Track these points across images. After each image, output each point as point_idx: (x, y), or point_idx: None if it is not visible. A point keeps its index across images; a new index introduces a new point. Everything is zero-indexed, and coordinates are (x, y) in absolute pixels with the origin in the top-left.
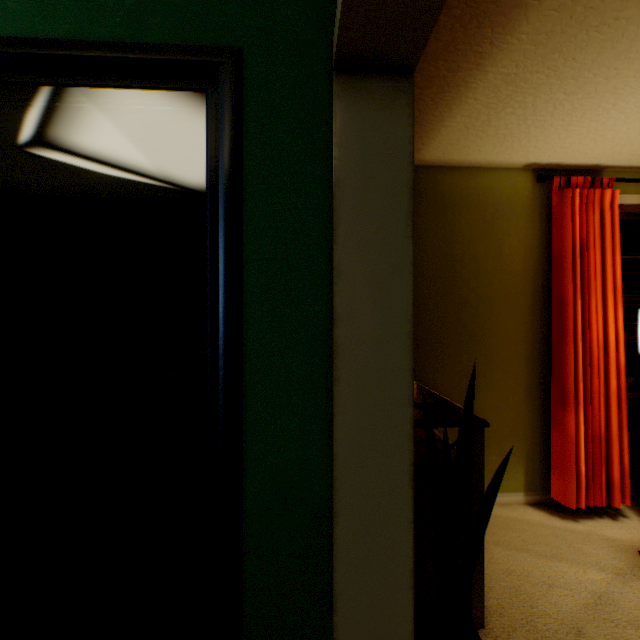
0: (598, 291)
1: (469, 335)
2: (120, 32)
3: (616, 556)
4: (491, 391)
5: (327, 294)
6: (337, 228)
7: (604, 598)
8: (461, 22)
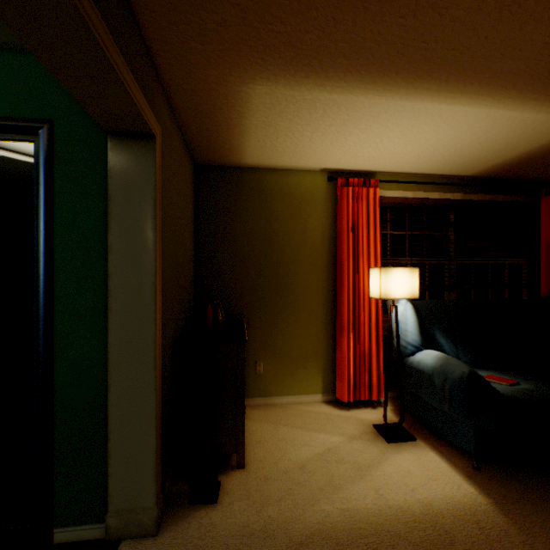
0: (365, 256)
1: (284, 286)
2: None
3: (358, 428)
4: (299, 324)
5: (107, 261)
6: (111, 224)
7: (331, 449)
8: (214, 97)
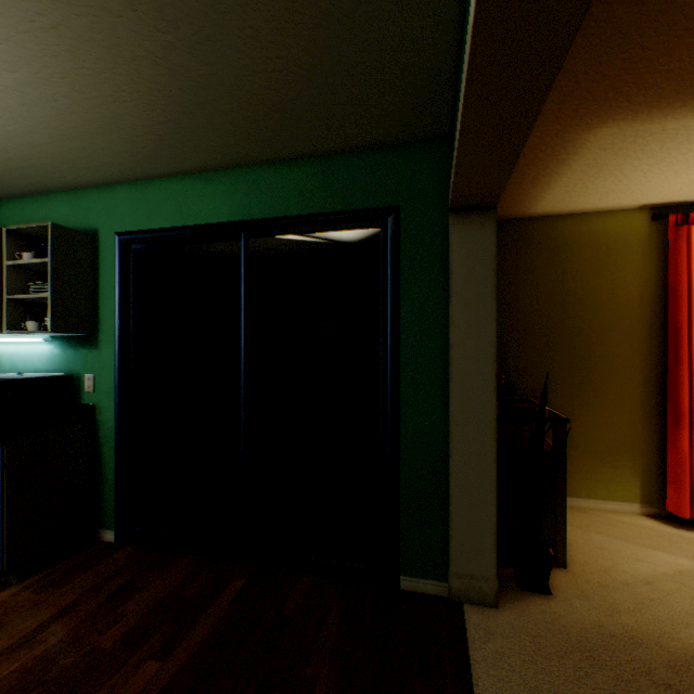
0: None
1: (581, 360)
2: (340, 206)
3: None
4: (604, 410)
5: (445, 332)
6: (451, 297)
7: (684, 573)
8: (539, 150)
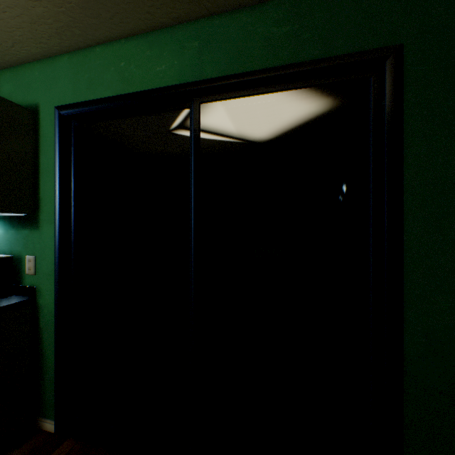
0: None
1: None
2: (316, 53)
3: None
4: None
5: None
6: None
7: None
8: None
